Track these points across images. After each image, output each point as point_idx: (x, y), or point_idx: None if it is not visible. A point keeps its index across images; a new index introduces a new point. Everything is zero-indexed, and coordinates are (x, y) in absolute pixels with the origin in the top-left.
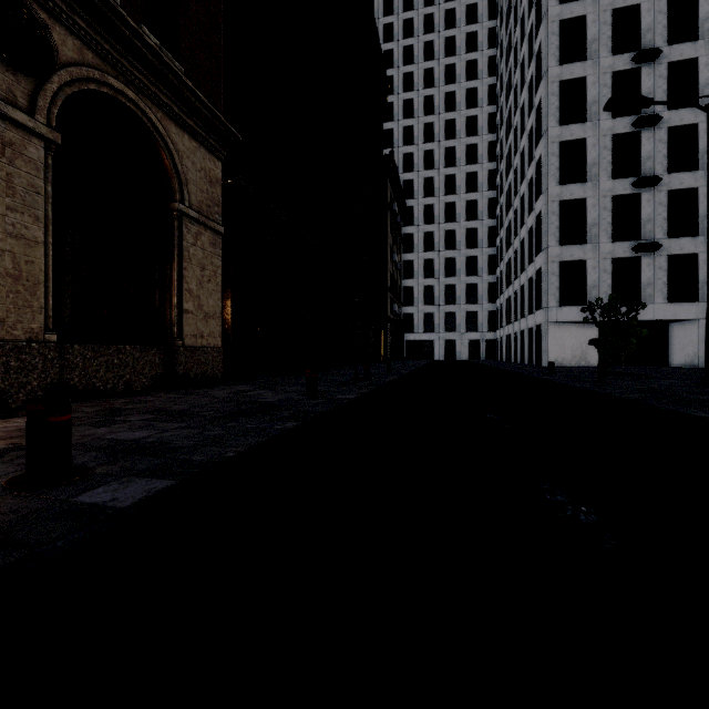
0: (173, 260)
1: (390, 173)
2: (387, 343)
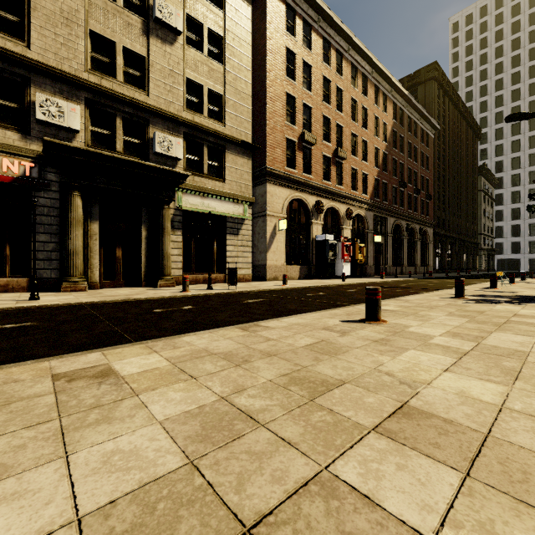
0: (427, 251)
1: (483, 173)
2: (480, 262)
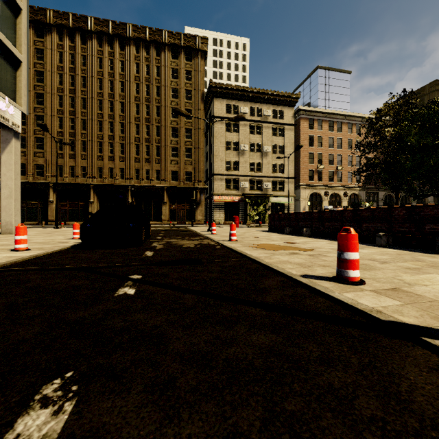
0: None
1: None
2: None
